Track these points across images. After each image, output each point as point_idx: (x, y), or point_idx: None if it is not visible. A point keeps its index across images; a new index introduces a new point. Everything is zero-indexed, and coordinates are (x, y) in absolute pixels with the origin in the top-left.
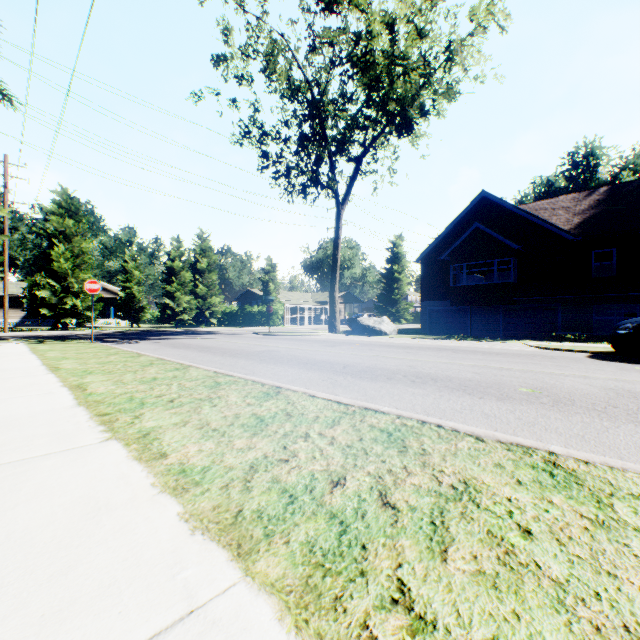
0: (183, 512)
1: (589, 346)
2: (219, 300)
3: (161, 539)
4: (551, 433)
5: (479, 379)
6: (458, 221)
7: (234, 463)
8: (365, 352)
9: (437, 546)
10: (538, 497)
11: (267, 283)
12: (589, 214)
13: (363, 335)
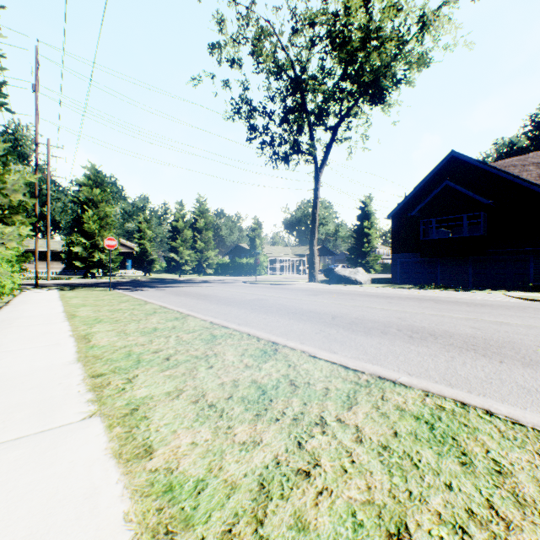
0: None
1: None
2: (214, 254)
3: None
4: None
5: (483, 336)
6: (427, 180)
7: (237, 475)
8: (348, 302)
9: None
10: None
11: (254, 239)
12: None
13: (340, 284)
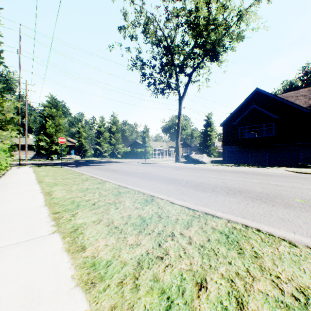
0: None
1: None
2: (121, 146)
3: None
4: None
5: (267, 192)
6: (243, 104)
7: (127, 258)
8: (196, 173)
9: None
10: None
11: (144, 137)
12: None
13: (193, 163)
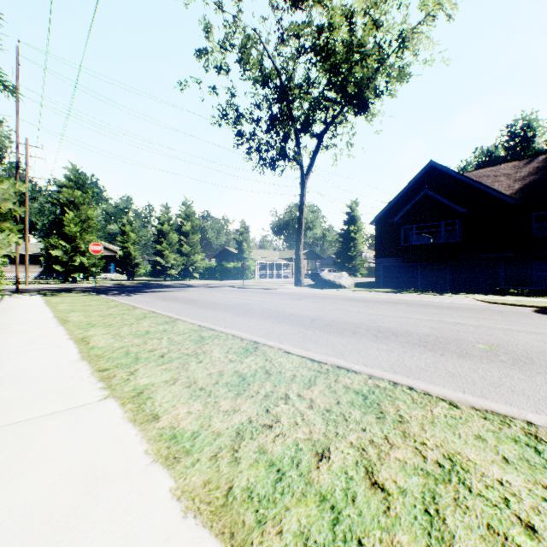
0: (175, 487)
1: (533, 301)
2: (201, 257)
3: (154, 522)
4: (519, 395)
5: (437, 334)
6: (408, 188)
7: (221, 428)
8: (328, 305)
9: (437, 545)
10: (530, 480)
11: (241, 243)
12: (529, 180)
13: (325, 288)
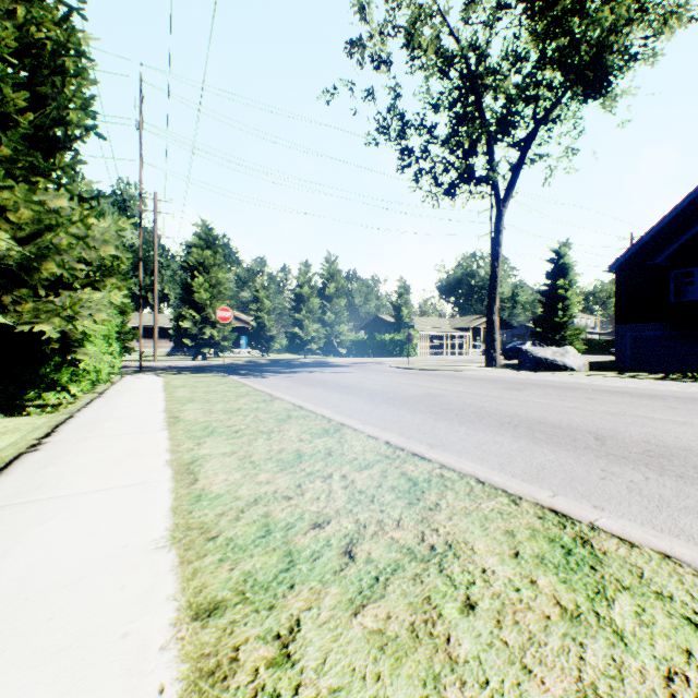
0: None
1: None
2: (347, 328)
3: None
4: None
5: None
6: (682, 207)
7: None
8: (588, 404)
9: None
10: None
11: (399, 308)
12: None
13: (537, 371)
